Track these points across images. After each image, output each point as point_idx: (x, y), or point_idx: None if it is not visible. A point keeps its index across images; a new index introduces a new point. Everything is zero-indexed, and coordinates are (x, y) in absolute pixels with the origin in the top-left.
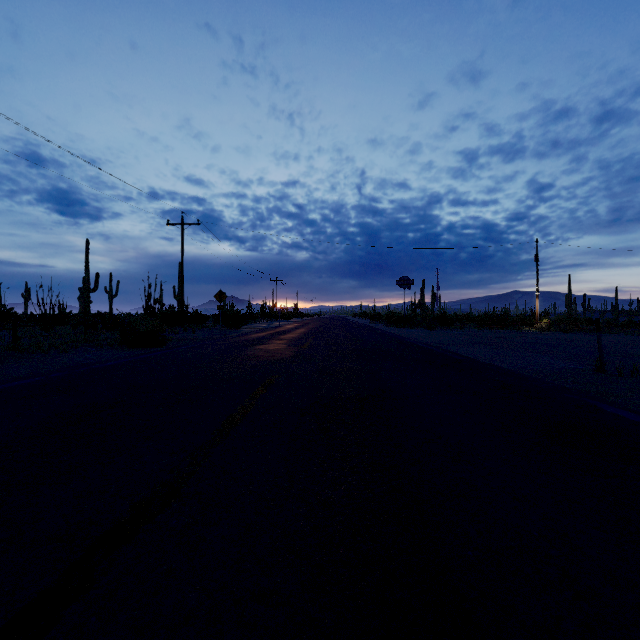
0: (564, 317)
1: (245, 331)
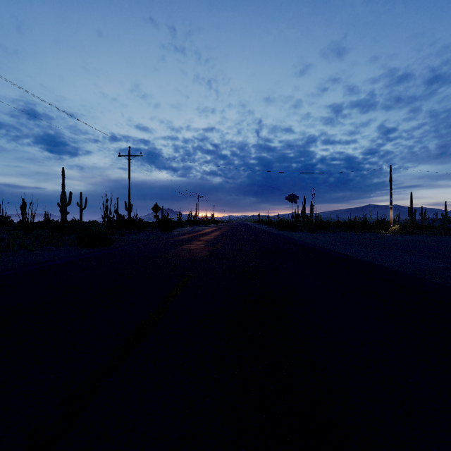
0: (410, 223)
1: (175, 234)
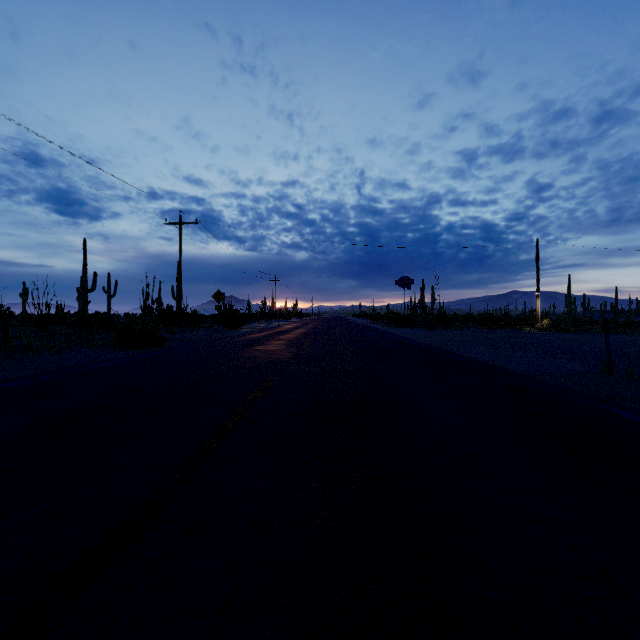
0: (565, 317)
1: (244, 331)
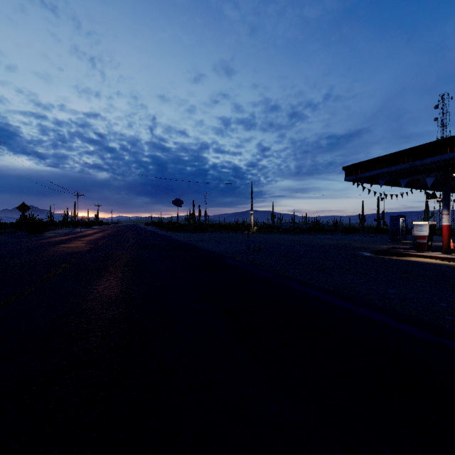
0: (266, 225)
1: (48, 236)
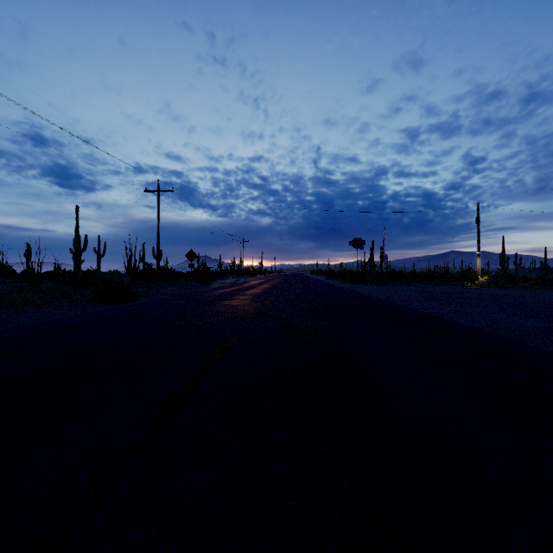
0: (502, 274)
1: (214, 287)
